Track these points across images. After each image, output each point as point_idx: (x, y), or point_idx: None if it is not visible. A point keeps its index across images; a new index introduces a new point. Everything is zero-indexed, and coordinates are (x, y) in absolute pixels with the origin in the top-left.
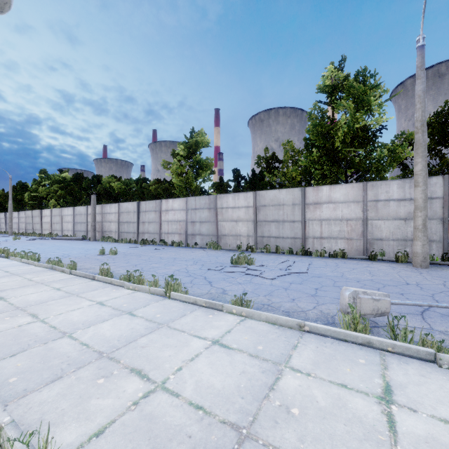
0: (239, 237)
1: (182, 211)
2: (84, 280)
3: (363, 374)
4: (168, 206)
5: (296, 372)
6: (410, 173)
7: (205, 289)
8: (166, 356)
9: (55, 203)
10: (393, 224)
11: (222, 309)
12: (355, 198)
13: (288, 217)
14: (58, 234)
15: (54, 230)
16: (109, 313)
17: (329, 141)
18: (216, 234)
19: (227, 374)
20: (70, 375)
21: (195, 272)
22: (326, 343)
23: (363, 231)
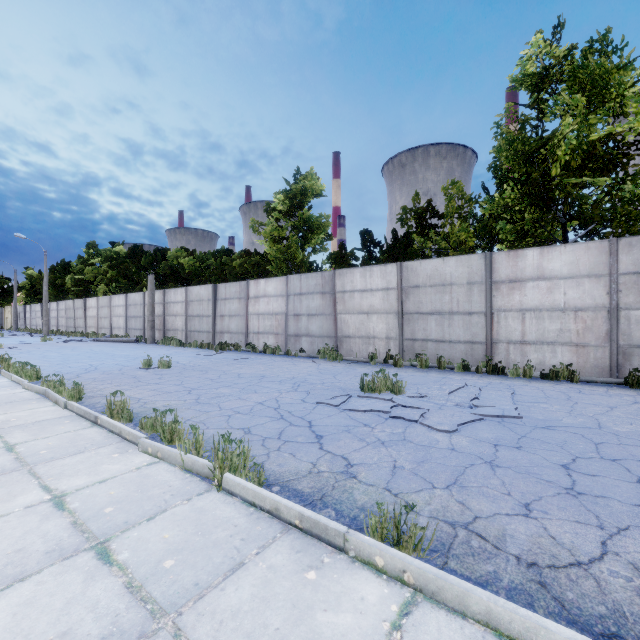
0: (372, 340)
1: (279, 298)
2: (77, 425)
3: None
4: (259, 290)
5: None
6: None
7: (307, 458)
8: None
9: (105, 289)
10: None
11: (343, 547)
12: (592, 270)
13: (460, 305)
14: (106, 334)
15: (101, 328)
16: (49, 545)
17: (538, 168)
18: (334, 335)
19: None
20: None
21: (292, 409)
22: None
23: (609, 331)
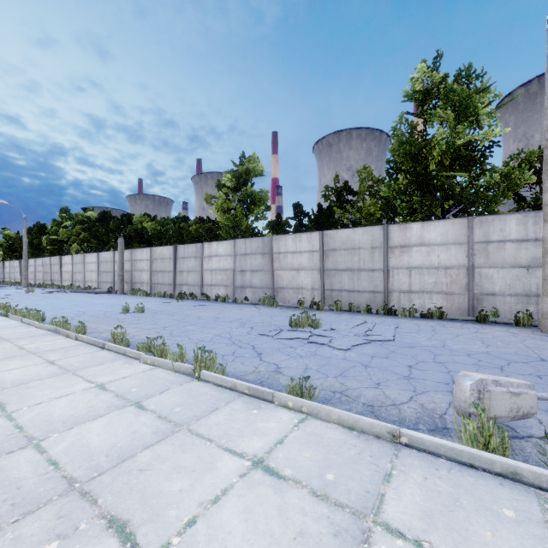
0: (301, 290)
1: (228, 257)
2: (91, 350)
3: (519, 546)
4: (212, 251)
5: (395, 538)
6: (528, 207)
7: (252, 365)
8: (175, 490)
9: (77, 248)
10: (511, 273)
11: (272, 400)
12: (456, 239)
13: (366, 264)
14: (80, 286)
15: (75, 281)
16: (107, 404)
17: (420, 163)
18: (271, 287)
19: (272, 537)
20: (6, 531)
21: (240, 338)
22: (439, 470)
23: (467, 283)
